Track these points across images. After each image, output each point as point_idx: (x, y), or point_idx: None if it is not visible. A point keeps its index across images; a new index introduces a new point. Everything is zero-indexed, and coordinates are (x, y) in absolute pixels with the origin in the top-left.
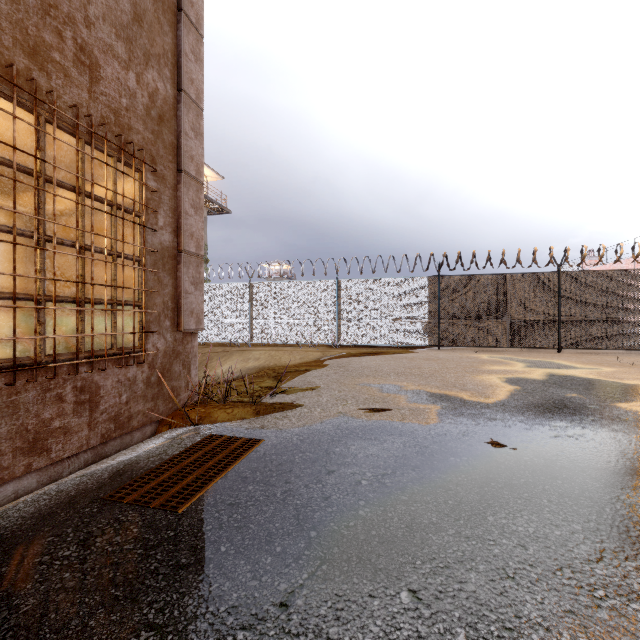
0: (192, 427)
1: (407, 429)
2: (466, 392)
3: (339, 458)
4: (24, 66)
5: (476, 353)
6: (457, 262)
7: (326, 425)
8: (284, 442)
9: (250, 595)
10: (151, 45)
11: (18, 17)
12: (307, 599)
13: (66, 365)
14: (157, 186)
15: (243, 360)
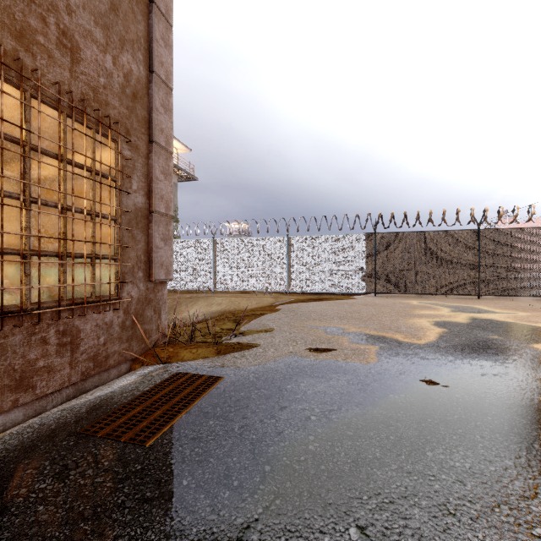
0: (161, 365)
1: (350, 368)
2: (400, 334)
3: (290, 395)
4: (11, 47)
5: (407, 299)
6: (391, 221)
7: (279, 364)
8: (242, 379)
9: (209, 530)
10: (126, 32)
11: (6, 4)
12: (262, 535)
13: (50, 312)
14: (131, 155)
15: (207, 305)
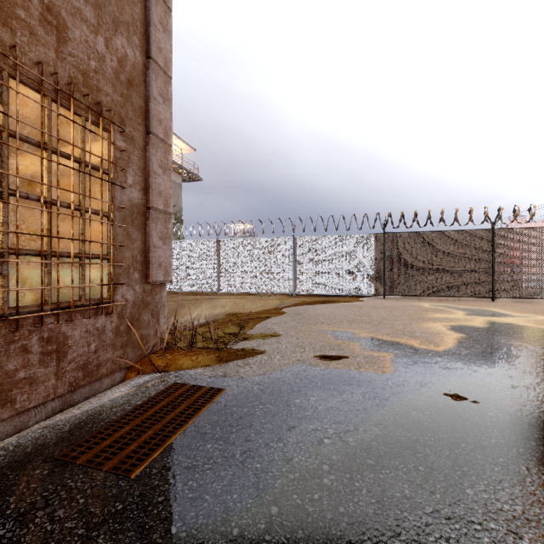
0: (158, 374)
1: (364, 378)
2: (416, 340)
3: (299, 411)
4: None
5: (418, 302)
6: (400, 221)
7: (285, 373)
8: (245, 392)
9: None
10: (120, 13)
11: None
12: None
13: (32, 317)
14: (126, 146)
15: (211, 307)
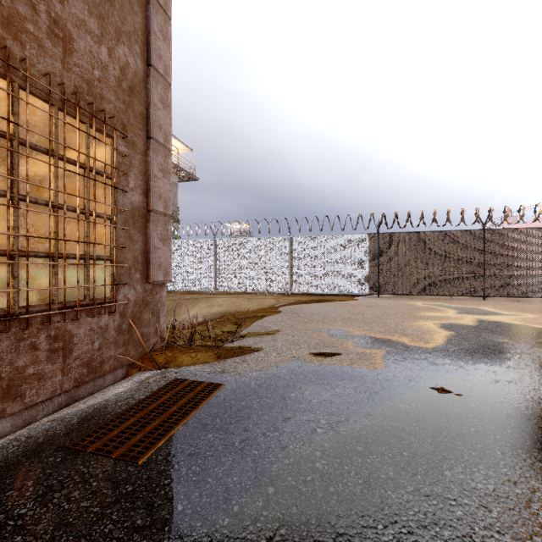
0: (159, 370)
1: (356, 374)
2: (407, 337)
3: (294, 404)
4: None
5: (411, 300)
6: (394, 221)
7: (281, 369)
8: (243, 387)
9: None
10: (122, 23)
11: None
12: None
13: (40, 316)
14: (128, 151)
15: (208, 306)
